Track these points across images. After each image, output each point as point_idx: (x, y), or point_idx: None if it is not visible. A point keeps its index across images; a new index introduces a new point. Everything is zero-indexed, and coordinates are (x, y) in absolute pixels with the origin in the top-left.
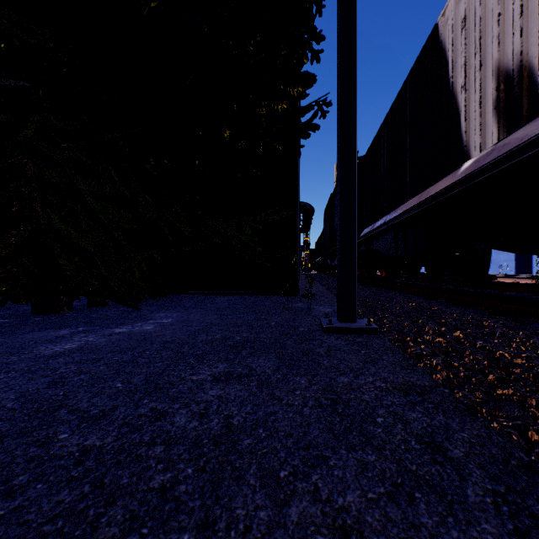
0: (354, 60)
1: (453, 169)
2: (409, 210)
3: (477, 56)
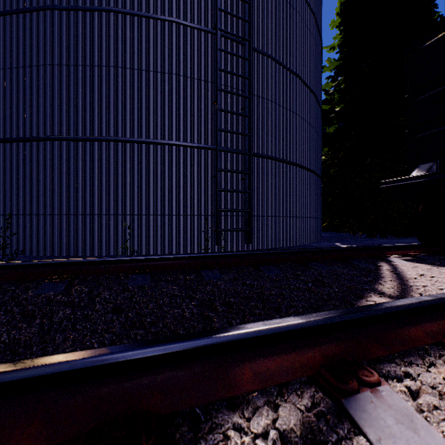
0: None
1: None
2: None
3: None
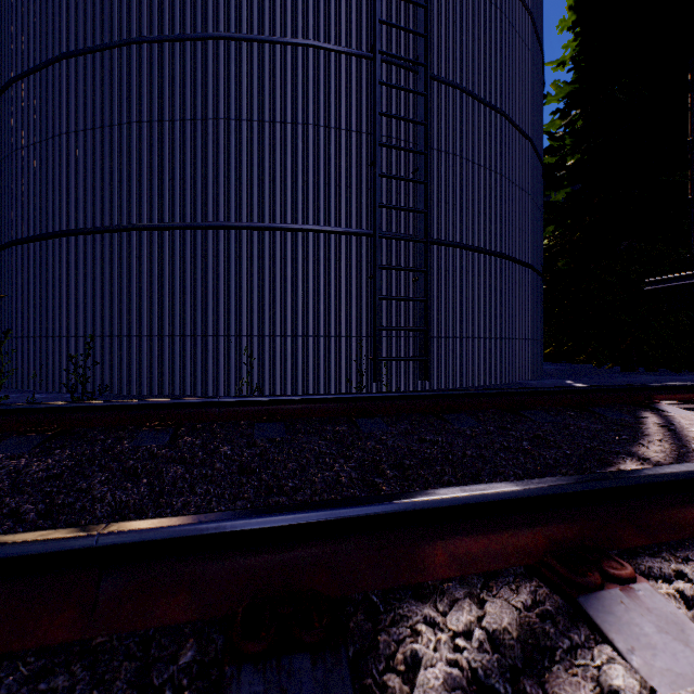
0: None
1: None
2: None
3: None
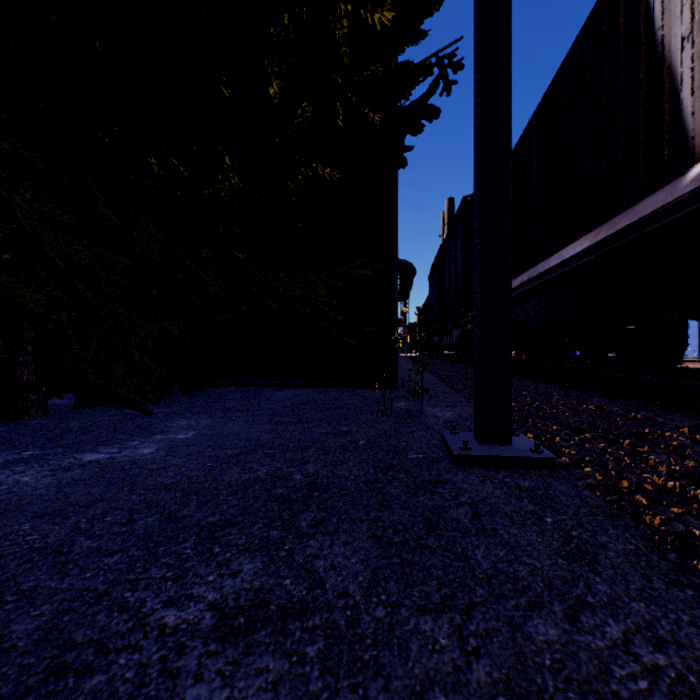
0: None
1: (664, 182)
2: (578, 255)
3: None
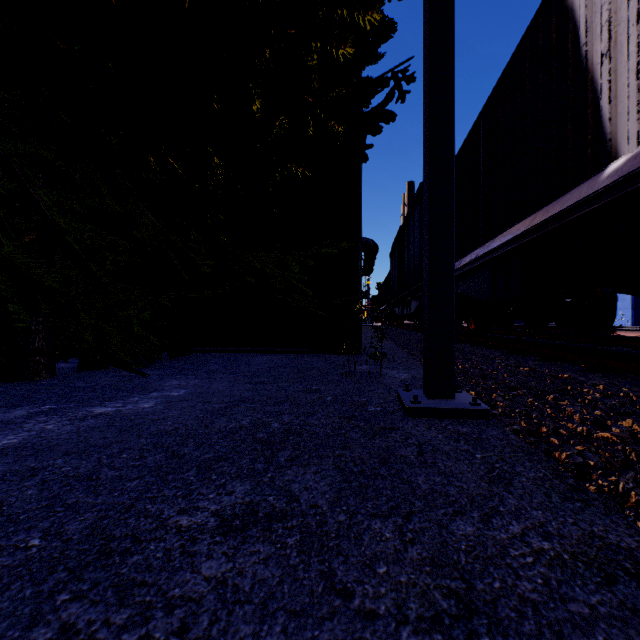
0: (450, 5)
1: (587, 176)
2: (517, 237)
3: (631, 4)
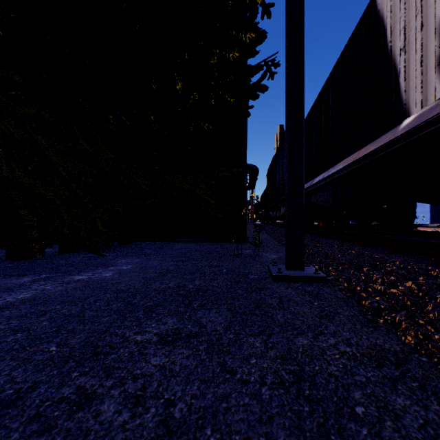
0: (302, 20)
1: (391, 127)
2: (348, 166)
3: (418, 18)
